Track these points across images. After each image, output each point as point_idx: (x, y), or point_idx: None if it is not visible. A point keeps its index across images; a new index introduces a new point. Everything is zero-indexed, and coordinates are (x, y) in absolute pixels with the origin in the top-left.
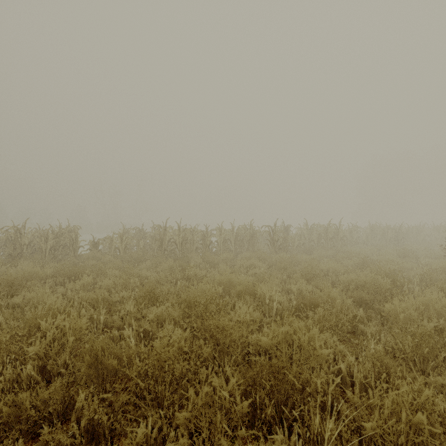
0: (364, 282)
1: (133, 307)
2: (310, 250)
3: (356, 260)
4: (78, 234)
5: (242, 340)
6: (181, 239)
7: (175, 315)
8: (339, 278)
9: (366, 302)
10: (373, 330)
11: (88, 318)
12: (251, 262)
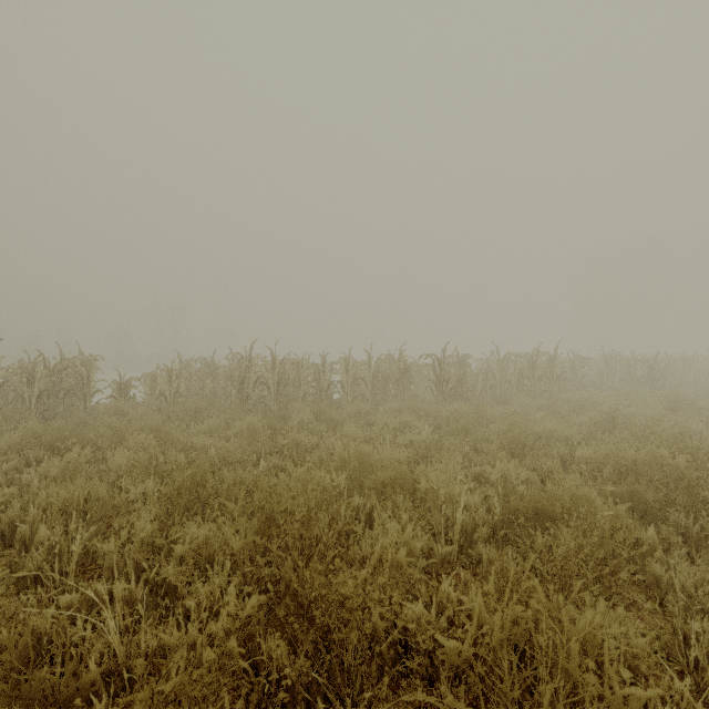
0: (639, 464)
1: (148, 523)
2: (505, 398)
3: (595, 417)
4: (91, 369)
5: (390, 638)
6: (277, 378)
7: (235, 546)
8: (571, 451)
9: (648, 505)
10: (687, 579)
11: (51, 547)
12: (403, 419)
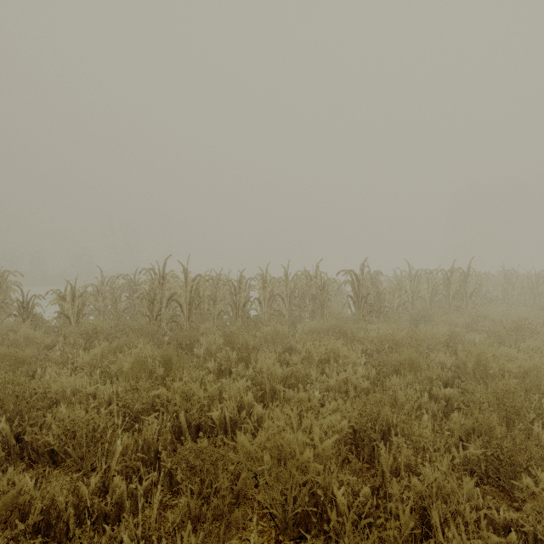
0: None
1: None
2: (423, 314)
3: None
4: None
5: None
6: (188, 295)
7: None
8: None
9: None
10: None
11: None
12: (330, 348)
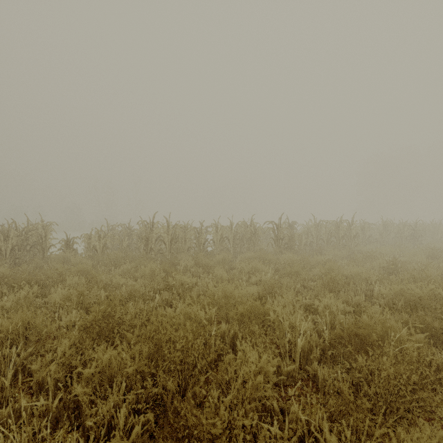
0: (426, 300)
1: (66, 349)
2: (320, 250)
3: (383, 263)
4: (47, 231)
5: None
6: (170, 237)
7: (129, 370)
8: (370, 288)
9: (435, 331)
10: None
11: None
12: (254, 265)
